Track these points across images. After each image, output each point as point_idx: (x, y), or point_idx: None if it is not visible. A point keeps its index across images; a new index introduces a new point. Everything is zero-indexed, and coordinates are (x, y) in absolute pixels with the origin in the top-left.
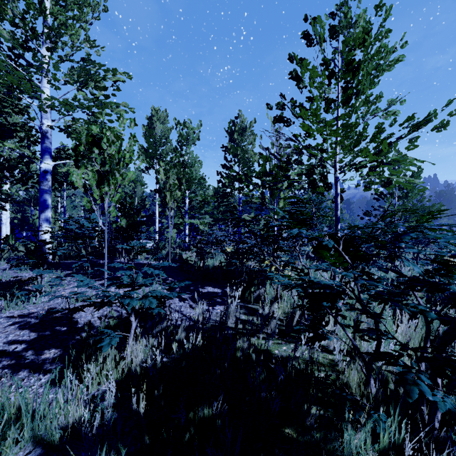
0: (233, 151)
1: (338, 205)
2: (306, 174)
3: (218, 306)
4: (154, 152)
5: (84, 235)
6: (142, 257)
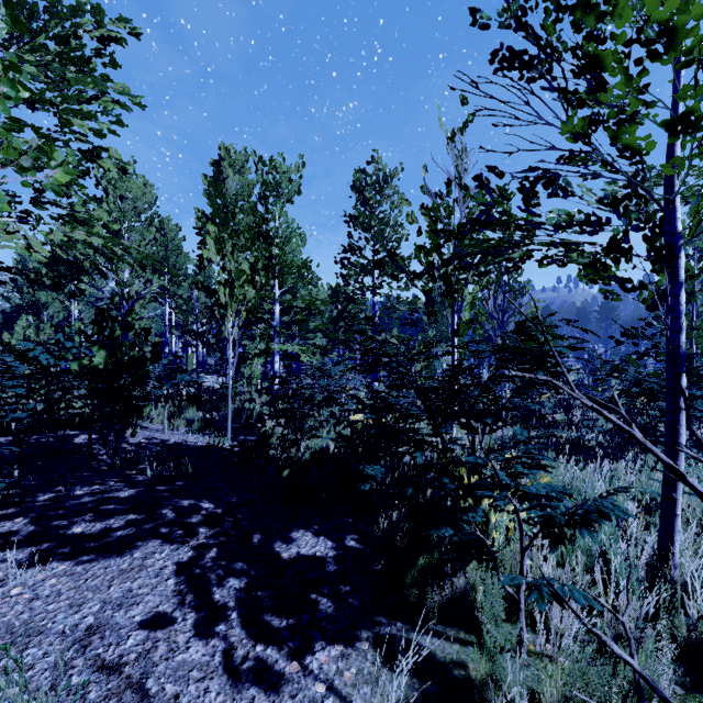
0: (363, 221)
1: (682, 316)
2: (581, 226)
3: (321, 651)
4: (225, 222)
5: (7, 389)
6: (179, 422)
